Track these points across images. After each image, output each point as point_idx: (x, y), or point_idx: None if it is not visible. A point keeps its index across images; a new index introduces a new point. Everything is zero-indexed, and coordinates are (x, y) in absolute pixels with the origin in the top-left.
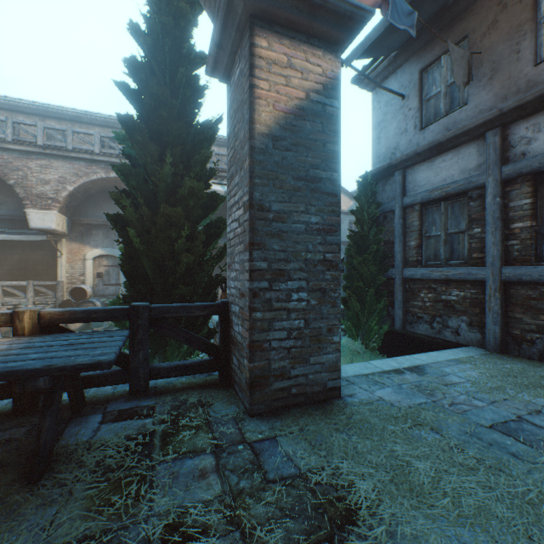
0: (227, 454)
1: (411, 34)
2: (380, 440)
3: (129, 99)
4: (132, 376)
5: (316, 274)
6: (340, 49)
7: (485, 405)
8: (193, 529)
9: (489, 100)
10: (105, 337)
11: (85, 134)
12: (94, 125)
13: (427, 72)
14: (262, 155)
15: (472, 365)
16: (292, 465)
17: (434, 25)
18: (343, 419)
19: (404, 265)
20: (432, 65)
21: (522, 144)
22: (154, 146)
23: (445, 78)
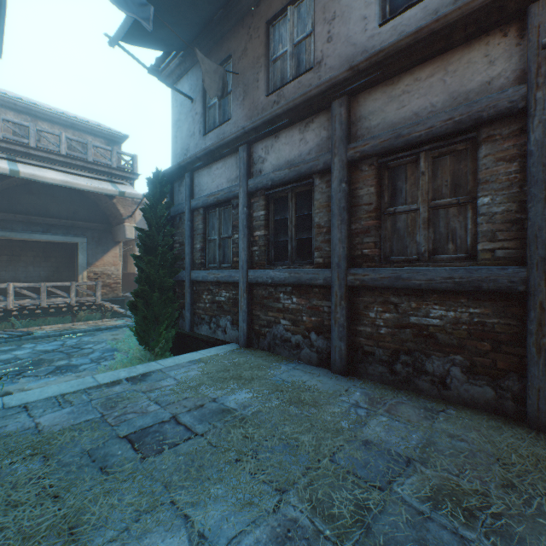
0: None
1: (145, 27)
2: None
3: None
4: None
5: None
6: None
7: (157, 409)
8: None
9: (243, 119)
10: None
11: None
12: None
13: None
14: None
15: (205, 363)
16: None
17: (210, 36)
18: None
19: (192, 267)
20: None
21: (260, 163)
22: None
23: None
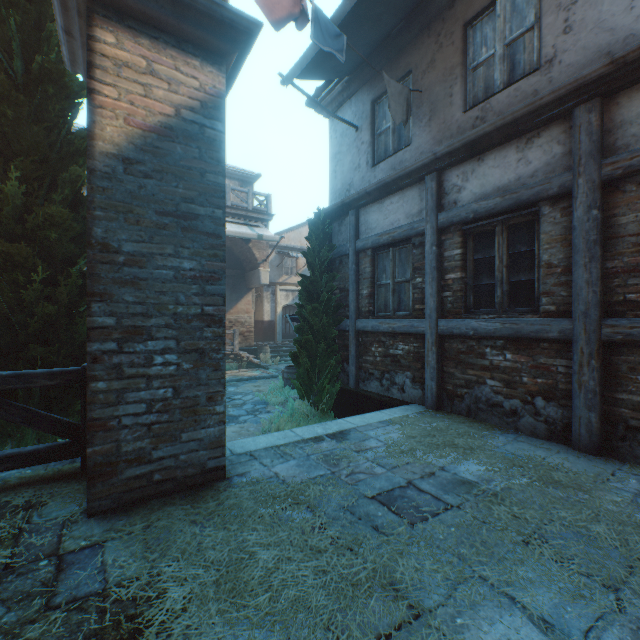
0: (15, 576)
1: (339, 59)
2: (238, 529)
3: None
4: None
5: (191, 331)
6: (226, 62)
7: (384, 472)
8: None
9: (428, 143)
10: None
11: None
12: None
13: (379, 104)
14: (107, 180)
15: (400, 425)
16: (100, 579)
17: (383, 53)
18: (212, 506)
19: (357, 316)
20: (382, 97)
21: (454, 192)
22: None
23: None
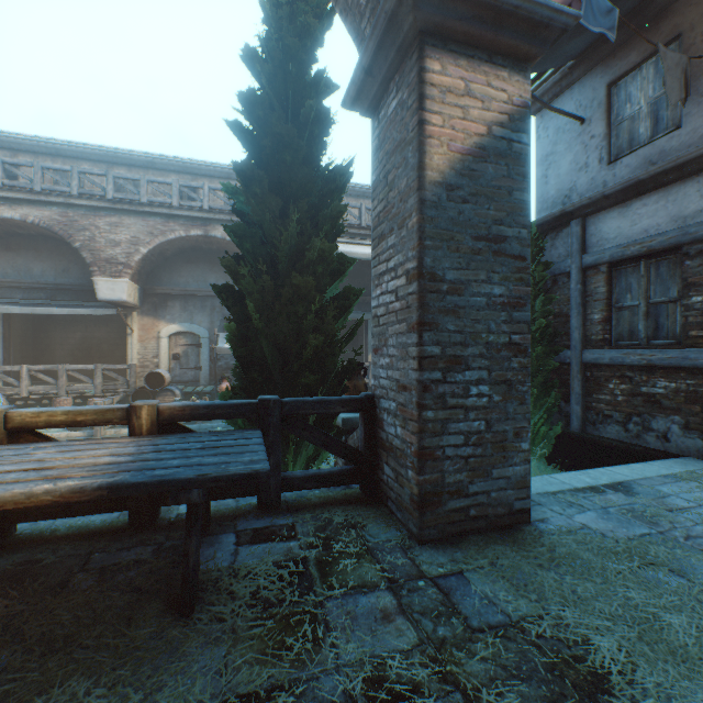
0: (407, 591)
1: (610, 38)
2: (604, 583)
3: (243, 142)
4: (261, 487)
5: (500, 361)
6: (529, 67)
7: None
8: (400, 685)
9: None
10: (239, 438)
11: (161, 184)
12: (170, 171)
13: (619, 86)
14: (433, 209)
15: (698, 483)
16: (498, 610)
17: (631, 22)
18: (544, 552)
19: (583, 346)
20: (625, 76)
21: None
22: (275, 200)
23: (646, 93)
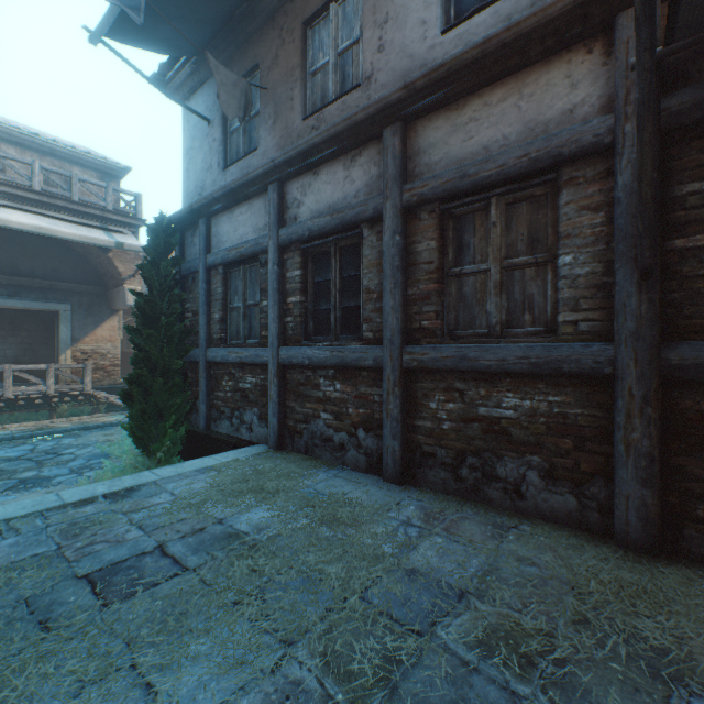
0: None
1: (134, 18)
2: None
3: None
4: None
5: None
6: None
7: (138, 537)
8: None
9: (273, 149)
10: None
11: None
12: None
13: None
14: None
15: (218, 472)
16: None
17: (231, 38)
18: None
19: (209, 344)
20: None
21: (295, 207)
22: None
23: None
